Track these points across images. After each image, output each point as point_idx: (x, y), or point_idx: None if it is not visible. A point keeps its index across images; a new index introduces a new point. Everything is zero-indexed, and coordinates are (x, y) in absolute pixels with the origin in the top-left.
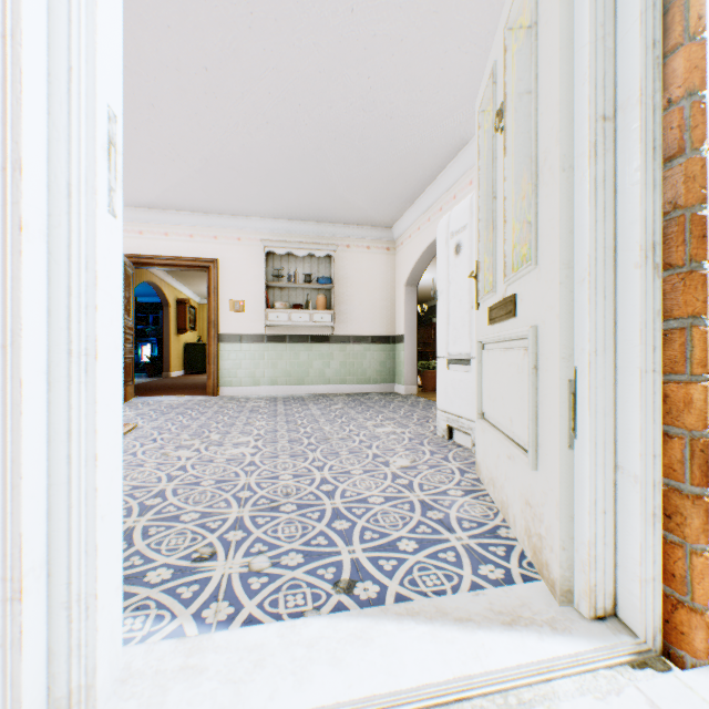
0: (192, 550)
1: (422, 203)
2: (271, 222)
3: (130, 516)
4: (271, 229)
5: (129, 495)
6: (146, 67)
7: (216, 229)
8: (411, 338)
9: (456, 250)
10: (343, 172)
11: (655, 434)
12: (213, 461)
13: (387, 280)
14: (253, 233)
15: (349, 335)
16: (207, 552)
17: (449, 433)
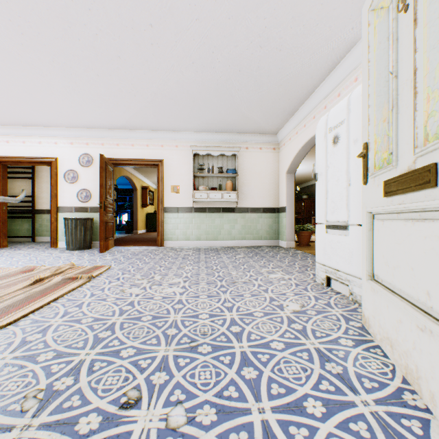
0: (122, 392)
1: (299, 114)
2: (197, 134)
3: (84, 348)
4: (197, 139)
5: (89, 327)
6: (113, 28)
7: (162, 141)
8: (290, 209)
9: (334, 141)
10: (244, 95)
11: None
12: (153, 298)
13: (273, 170)
14: (185, 142)
15: (247, 207)
16: (134, 396)
17: (327, 282)
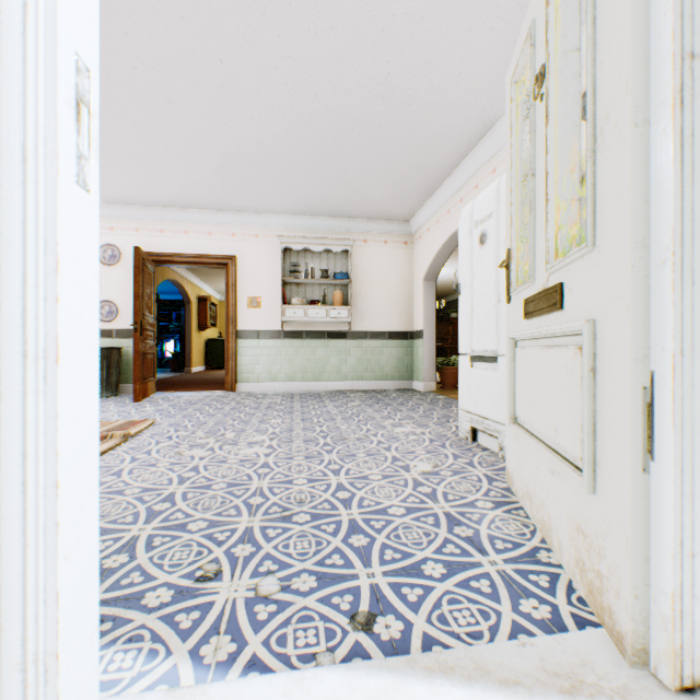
0: (196, 566)
1: (441, 194)
2: (288, 218)
3: (135, 523)
4: (288, 225)
5: (137, 499)
6: (162, 61)
7: (234, 227)
8: (429, 334)
9: (481, 240)
10: (360, 164)
11: None
12: (226, 462)
13: (404, 275)
14: (270, 229)
15: (366, 330)
16: (212, 569)
17: (472, 435)
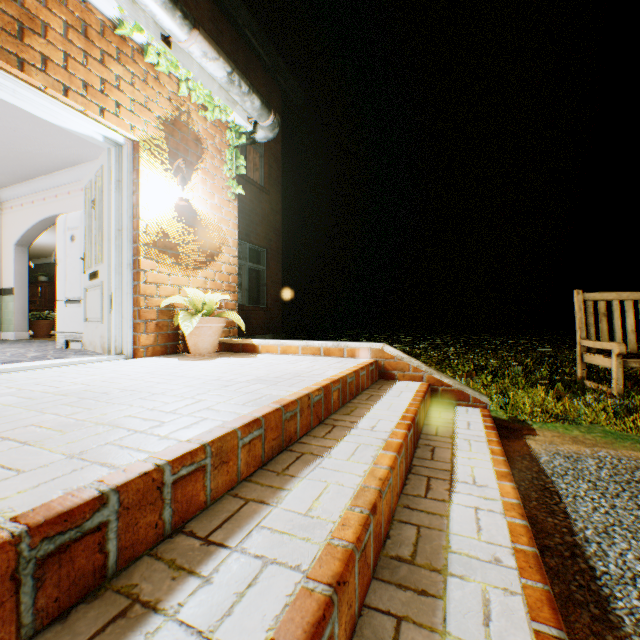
0: None
1: (38, 184)
2: None
3: None
4: None
5: None
6: None
7: None
8: (23, 291)
9: (73, 239)
10: None
11: (132, 308)
12: None
13: None
14: None
15: None
16: None
17: (67, 345)
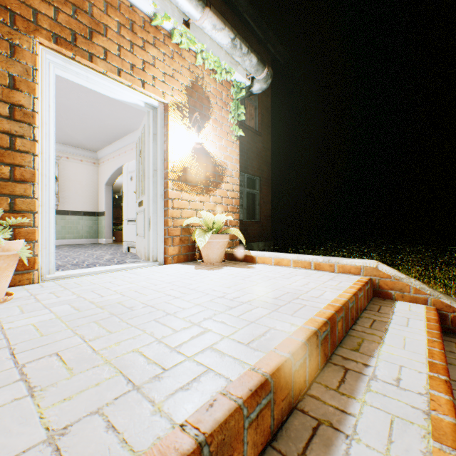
0: None
1: (116, 146)
2: None
3: None
4: None
5: None
6: None
7: None
8: (109, 213)
9: (131, 179)
10: (71, 123)
11: (163, 227)
12: None
13: (94, 181)
14: None
15: (69, 210)
16: None
17: (128, 250)
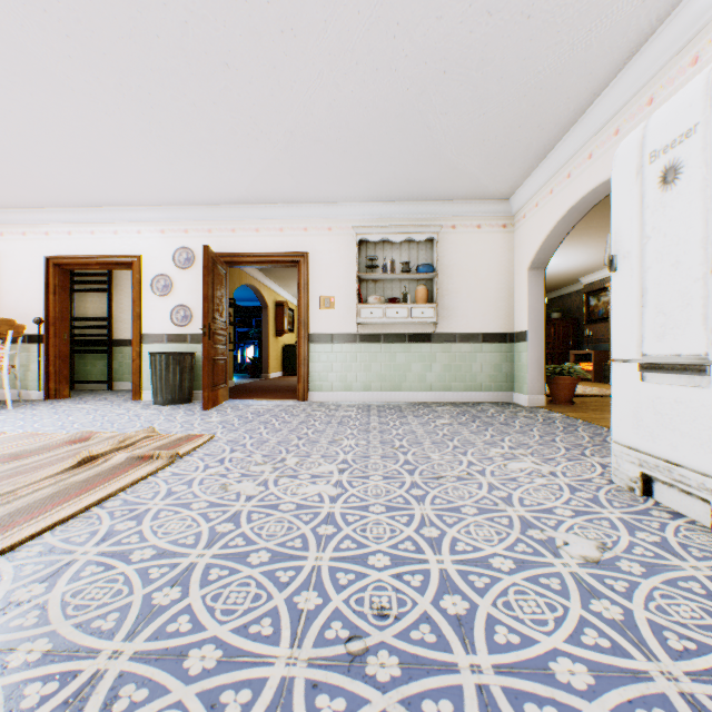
0: None
1: (558, 155)
2: (364, 206)
3: (112, 636)
4: (364, 215)
5: (140, 573)
6: (212, 6)
7: (306, 221)
8: (536, 335)
9: (666, 178)
10: (452, 124)
11: None
12: (277, 507)
13: (502, 265)
14: (344, 221)
15: (454, 332)
16: None
17: (643, 486)
